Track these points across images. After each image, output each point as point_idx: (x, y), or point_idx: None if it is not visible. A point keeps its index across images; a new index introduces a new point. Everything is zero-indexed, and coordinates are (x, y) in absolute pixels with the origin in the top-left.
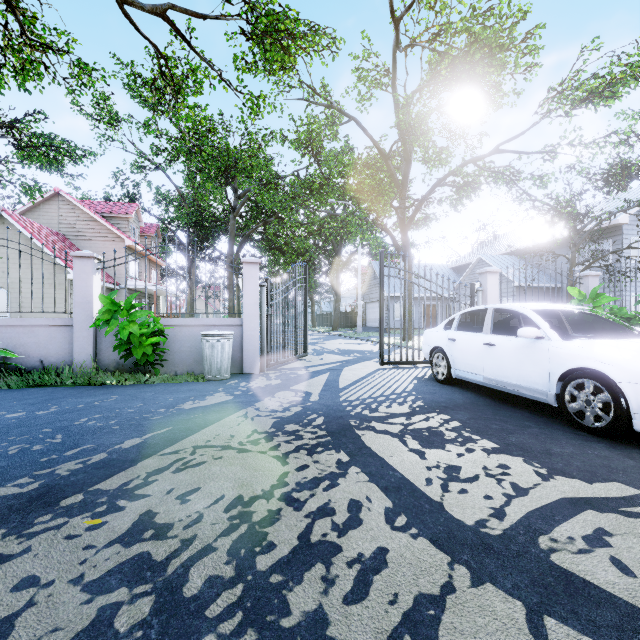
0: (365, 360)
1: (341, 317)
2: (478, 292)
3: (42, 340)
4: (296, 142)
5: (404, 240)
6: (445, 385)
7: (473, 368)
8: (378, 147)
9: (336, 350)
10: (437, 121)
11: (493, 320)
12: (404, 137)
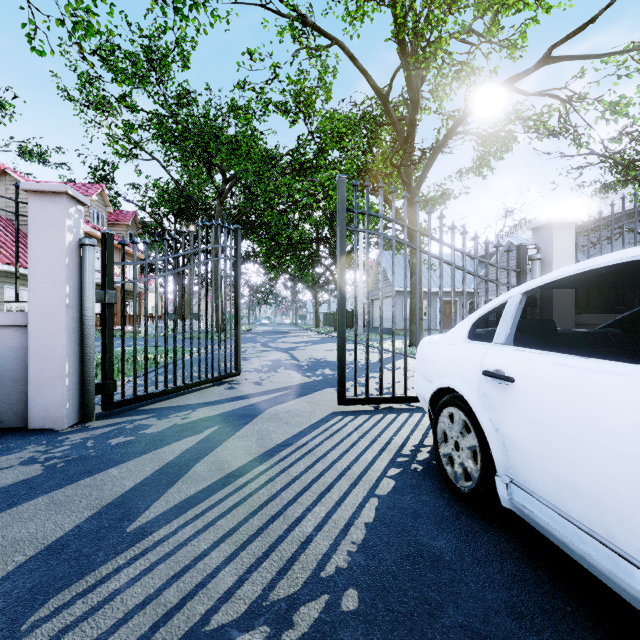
0: (328, 385)
1: (347, 316)
2: (533, 263)
3: None
4: (281, 104)
5: (410, 212)
6: (474, 514)
7: (609, 522)
8: (373, 84)
9: (305, 362)
10: (455, 25)
11: (564, 316)
12: (408, 65)
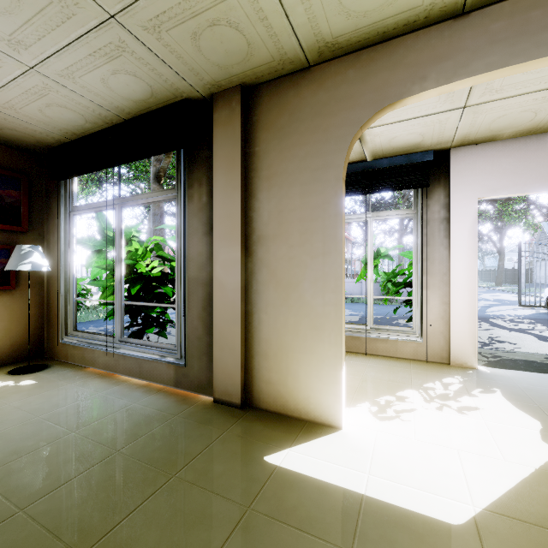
0: (511, 305)
1: (506, 273)
2: None
3: (351, 287)
4: None
5: None
6: None
7: None
8: None
9: (491, 299)
10: None
11: None
12: None
